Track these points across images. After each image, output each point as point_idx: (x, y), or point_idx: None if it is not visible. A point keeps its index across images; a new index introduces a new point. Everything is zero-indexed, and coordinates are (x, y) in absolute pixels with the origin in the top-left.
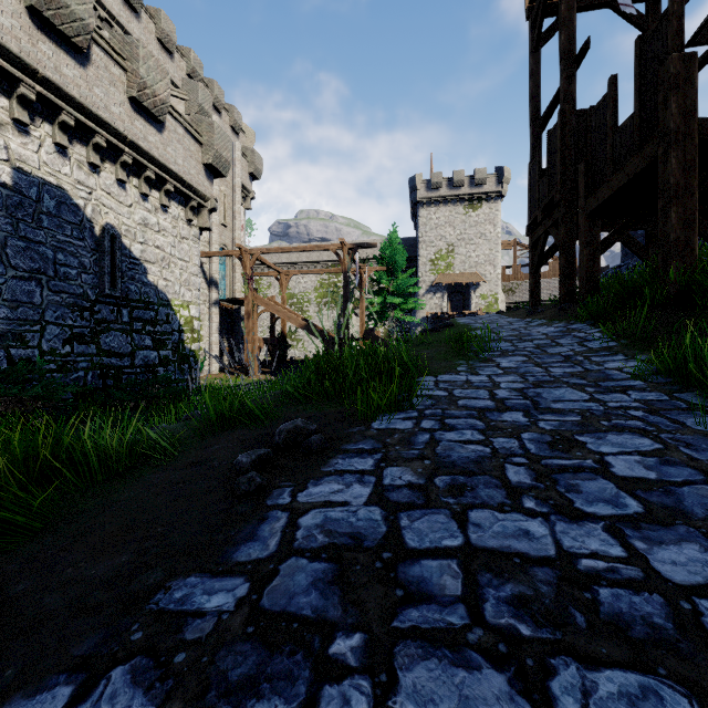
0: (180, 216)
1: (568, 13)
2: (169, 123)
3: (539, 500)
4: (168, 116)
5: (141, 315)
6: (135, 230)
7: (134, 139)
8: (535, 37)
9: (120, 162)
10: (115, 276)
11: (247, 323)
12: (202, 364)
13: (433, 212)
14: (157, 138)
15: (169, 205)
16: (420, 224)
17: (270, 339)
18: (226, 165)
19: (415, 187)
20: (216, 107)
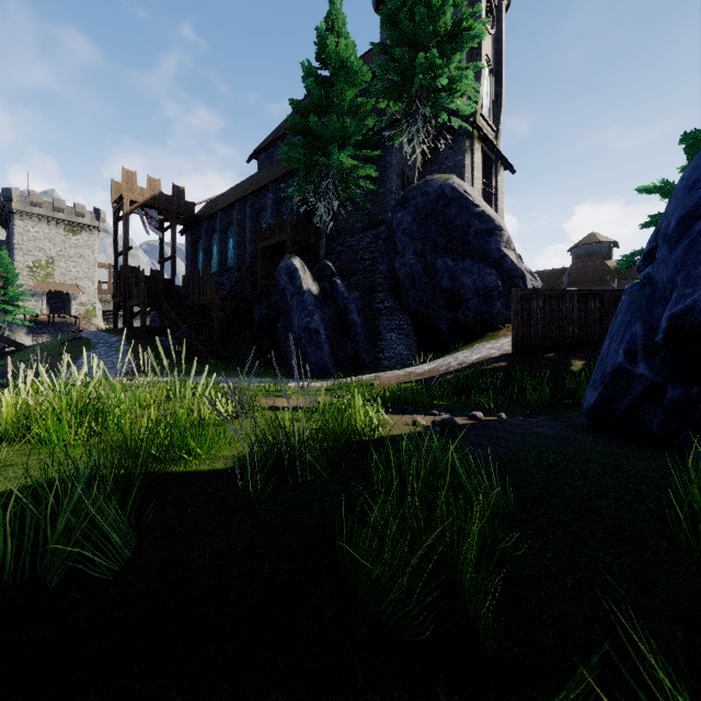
0: None
1: (126, 232)
2: None
3: (106, 359)
4: None
5: None
6: None
7: None
8: (116, 219)
9: None
10: None
11: None
12: None
13: (31, 226)
14: None
15: None
16: (17, 232)
17: None
18: None
19: (11, 198)
20: None
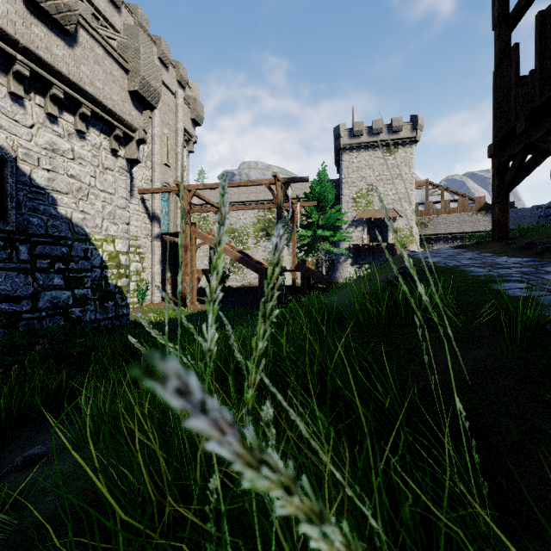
0: (103, 145)
1: None
2: (84, 39)
3: None
4: (82, 31)
5: (47, 252)
6: (39, 155)
7: (29, 46)
8: None
9: (12, 72)
10: (6, 206)
11: (184, 256)
12: (144, 294)
13: (354, 157)
14: (66, 53)
15: (88, 131)
16: (344, 167)
17: (209, 269)
18: (155, 95)
19: (339, 135)
20: (163, 62)
